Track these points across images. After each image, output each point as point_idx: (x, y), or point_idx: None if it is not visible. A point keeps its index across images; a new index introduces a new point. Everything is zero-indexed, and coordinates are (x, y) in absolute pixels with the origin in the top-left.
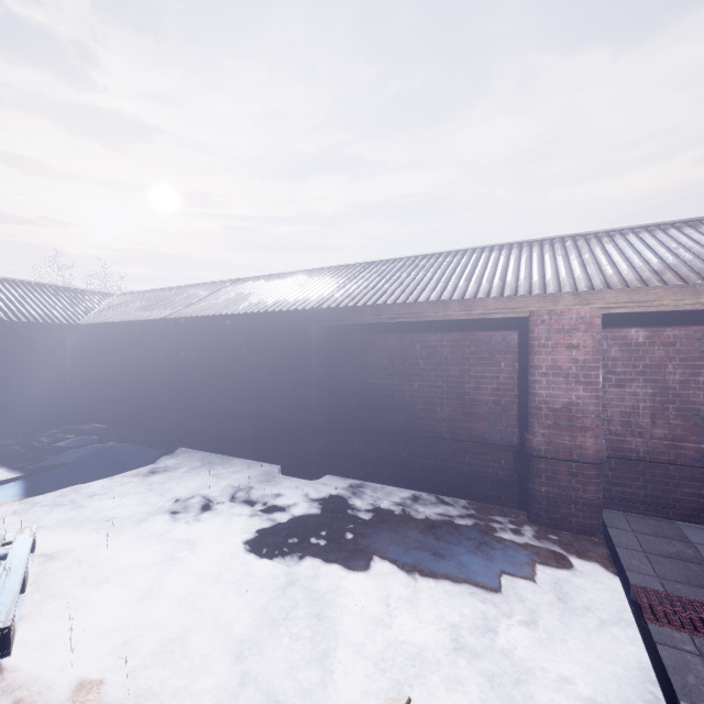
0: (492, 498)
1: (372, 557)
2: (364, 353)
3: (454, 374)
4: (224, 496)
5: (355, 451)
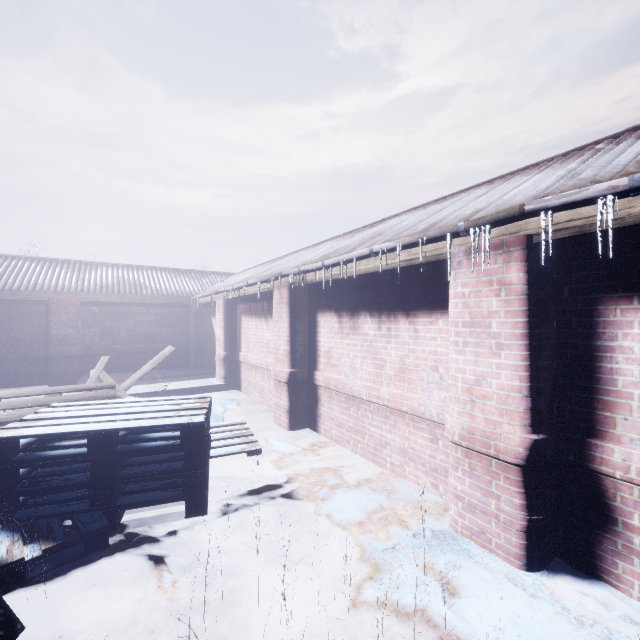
0: (30, 384)
1: None
2: None
3: (6, 326)
4: None
5: None
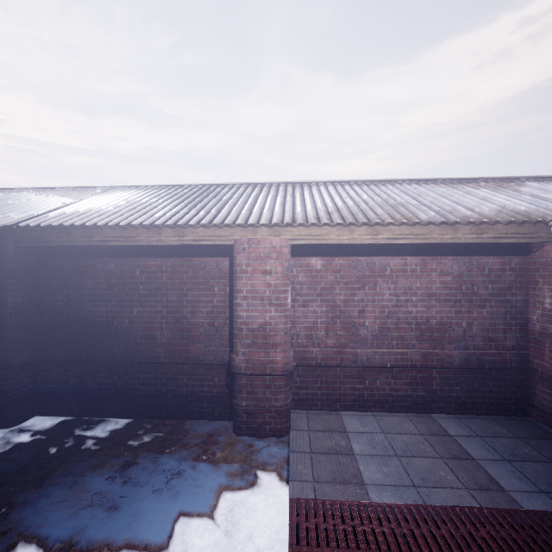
0: (207, 415)
1: (15, 541)
2: (80, 278)
3: (173, 299)
4: None
5: (70, 386)
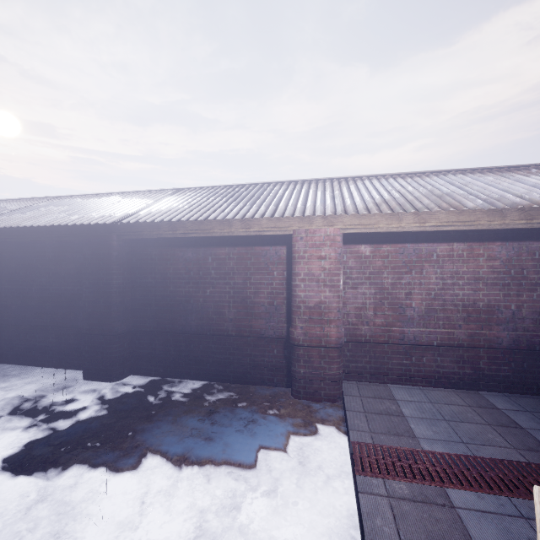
0: (267, 381)
1: (145, 452)
2: (164, 265)
3: (239, 281)
4: (5, 410)
5: (156, 352)
